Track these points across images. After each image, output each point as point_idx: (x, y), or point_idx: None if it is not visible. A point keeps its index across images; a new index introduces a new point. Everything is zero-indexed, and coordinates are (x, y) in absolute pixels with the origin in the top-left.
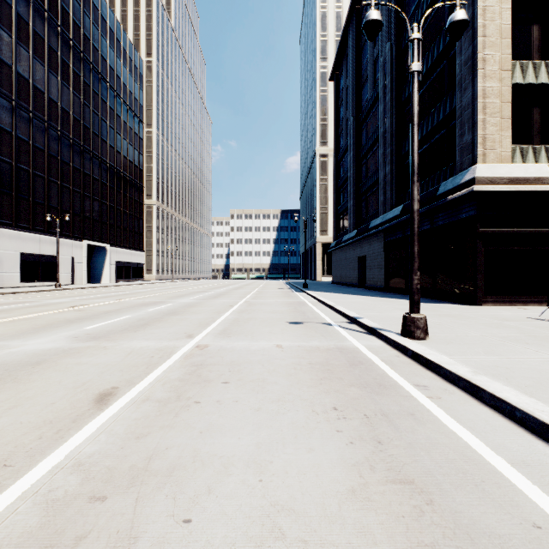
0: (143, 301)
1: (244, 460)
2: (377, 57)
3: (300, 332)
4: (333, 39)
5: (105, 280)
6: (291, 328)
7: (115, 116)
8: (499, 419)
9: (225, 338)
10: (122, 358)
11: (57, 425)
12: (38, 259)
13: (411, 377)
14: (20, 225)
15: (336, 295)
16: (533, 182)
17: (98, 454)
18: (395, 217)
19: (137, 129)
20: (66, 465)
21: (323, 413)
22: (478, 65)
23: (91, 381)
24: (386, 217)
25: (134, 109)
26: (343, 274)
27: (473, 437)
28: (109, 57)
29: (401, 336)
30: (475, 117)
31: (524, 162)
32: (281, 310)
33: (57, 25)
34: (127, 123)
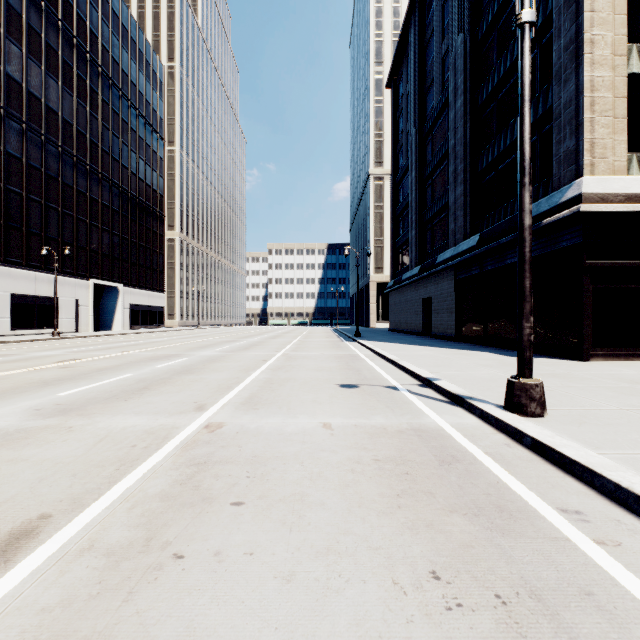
0: (154, 354)
1: None
2: (445, 53)
3: (356, 401)
4: (390, 39)
5: (117, 327)
6: (343, 394)
7: (129, 130)
8: None
9: (249, 411)
10: (85, 450)
11: None
12: (33, 301)
13: (546, 491)
14: (10, 260)
15: (397, 346)
16: None
17: None
18: (469, 249)
19: (156, 146)
20: None
21: (415, 588)
22: (584, 49)
23: (12, 500)
24: (458, 249)
25: (152, 122)
26: (403, 320)
27: None
28: (122, 59)
29: (506, 411)
30: (580, 117)
31: None
32: (329, 366)
33: (58, 18)
34: (144, 140)
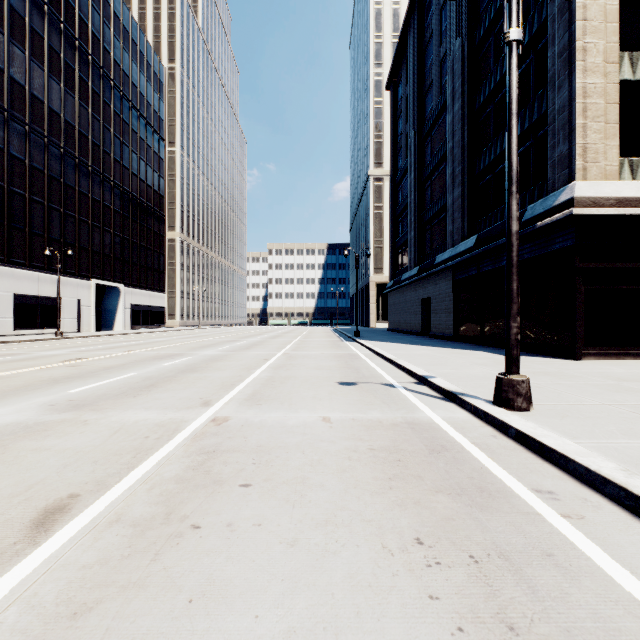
0: (158, 353)
1: None
2: (443, 57)
3: (354, 397)
4: (389, 40)
5: (119, 327)
6: (341, 391)
7: (130, 131)
8: None
9: (253, 406)
10: (102, 441)
11: None
12: (36, 302)
13: (524, 475)
14: (13, 260)
15: (396, 345)
16: None
17: None
18: (467, 250)
19: (157, 147)
20: None
21: (401, 551)
22: (577, 56)
23: (42, 482)
24: (456, 250)
25: (153, 124)
26: (402, 320)
27: None
28: (123, 61)
29: (494, 406)
30: (573, 122)
31: (634, 179)
32: (329, 365)
33: (60, 21)
34: (145, 141)
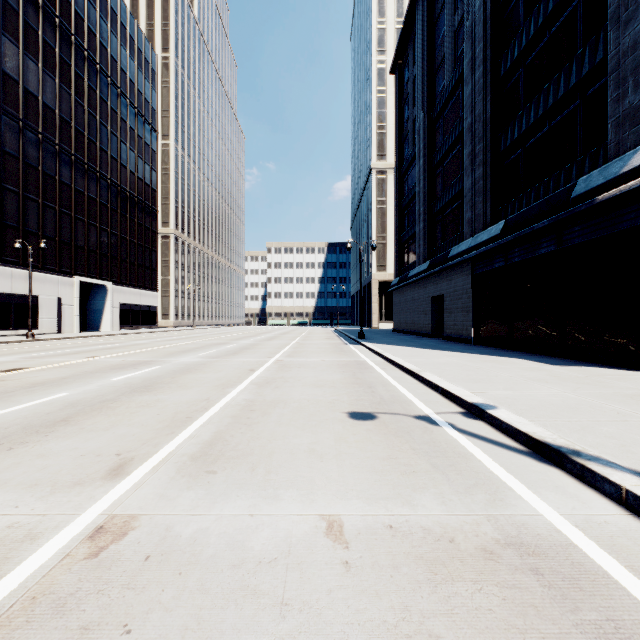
0: (123, 360)
1: None
2: (458, 25)
3: (379, 450)
4: (393, 26)
5: (106, 328)
6: (355, 433)
7: (119, 120)
8: None
9: (197, 479)
10: None
11: None
12: (8, 300)
13: None
14: None
15: (410, 350)
16: None
17: None
18: (492, 238)
19: (149, 138)
20: None
21: None
22: None
23: None
24: (476, 240)
25: (144, 113)
26: (409, 320)
27: None
28: (110, 44)
29: None
30: None
31: None
32: (332, 379)
33: None
34: (135, 131)
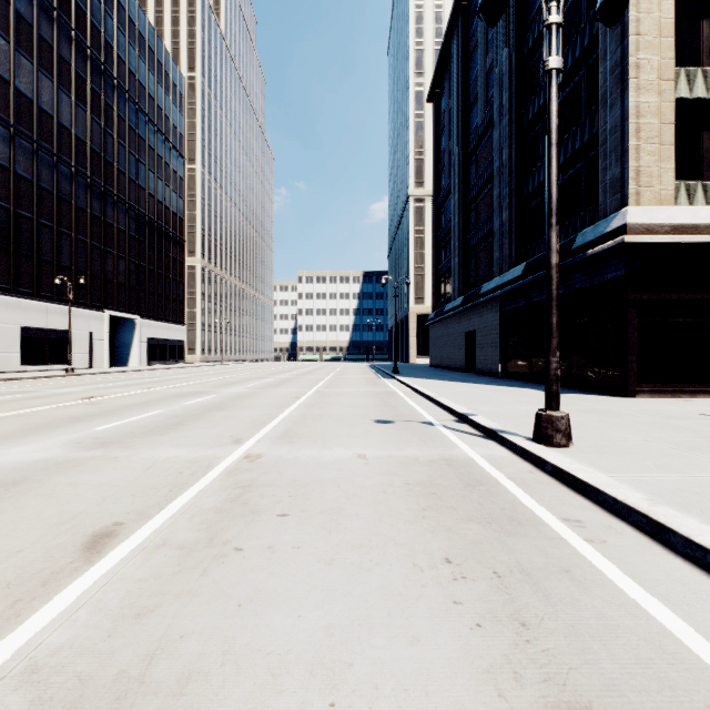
0: (180, 391)
1: (305, 660)
2: (490, 68)
3: (391, 435)
4: (431, 47)
5: (134, 363)
6: (378, 429)
7: (147, 148)
8: (704, 581)
9: (286, 444)
10: (137, 476)
11: (16, 592)
12: (44, 335)
13: (555, 507)
14: (20, 290)
15: (437, 383)
16: (705, 230)
17: (68, 648)
18: (514, 279)
19: (176, 165)
20: (11, 671)
21: (431, 568)
22: (629, 73)
23: (85, 512)
24: (503, 279)
25: (171, 139)
26: (445, 355)
27: (671, 615)
28: (139, 70)
29: (534, 442)
30: (626, 144)
31: (691, 204)
32: (364, 403)
33: (70, 28)
34: (162, 158)
